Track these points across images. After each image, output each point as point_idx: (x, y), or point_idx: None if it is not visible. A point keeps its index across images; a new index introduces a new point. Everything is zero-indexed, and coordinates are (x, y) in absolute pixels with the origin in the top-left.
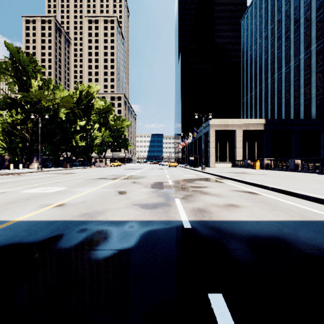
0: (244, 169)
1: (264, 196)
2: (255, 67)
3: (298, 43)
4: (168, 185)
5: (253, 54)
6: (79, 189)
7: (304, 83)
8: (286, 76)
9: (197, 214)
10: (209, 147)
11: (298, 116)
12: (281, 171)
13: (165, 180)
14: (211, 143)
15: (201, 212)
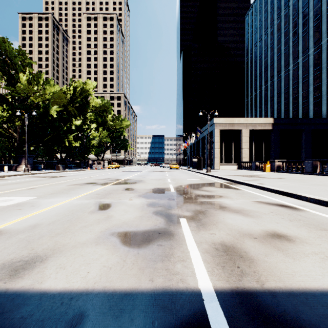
0: (252, 171)
1: (312, 214)
2: (260, 65)
3: (307, 38)
4: (169, 193)
5: (258, 52)
6: (48, 199)
7: (313, 80)
8: (294, 73)
9: (226, 266)
10: (214, 148)
11: (307, 115)
12: (297, 174)
13: (165, 186)
14: (216, 143)
15: (231, 257)
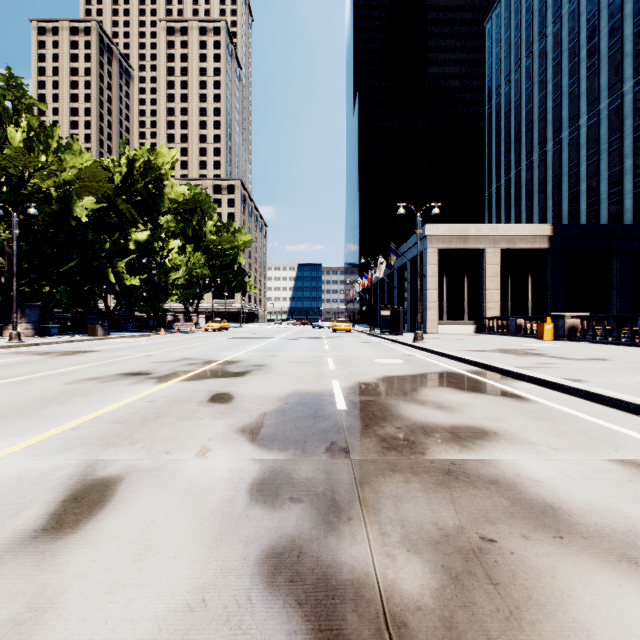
0: (513, 339)
1: None
2: (517, 119)
3: (620, 59)
4: (331, 418)
5: (513, 93)
6: None
7: (633, 147)
8: (589, 133)
9: None
10: (425, 288)
11: (620, 220)
12: (623, 348)
13: (322, 384)
14: (430, 278)
15: None
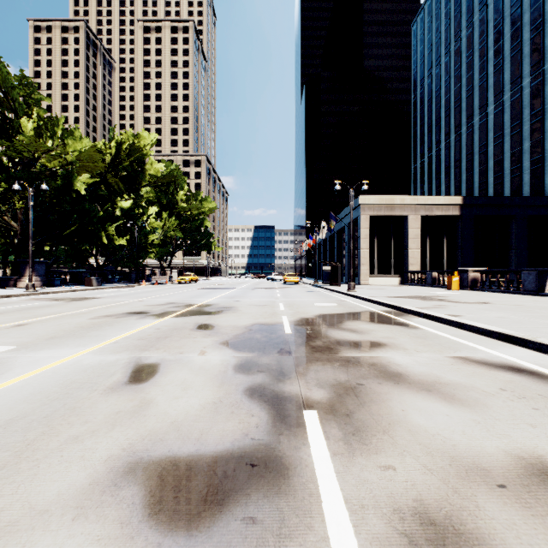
0: (428, 289)
1: None
2: (437, 106)
3: (520, 59)
4: (281, 337)
5: (434, 84)
6: (36, 353)
7: (530, 132)
8: (495, 119)
9: None
10: (359, 248)
11: (520, 192)
12: (509, 295)
13: (275, 319)
14: (363, 239)
15: None
